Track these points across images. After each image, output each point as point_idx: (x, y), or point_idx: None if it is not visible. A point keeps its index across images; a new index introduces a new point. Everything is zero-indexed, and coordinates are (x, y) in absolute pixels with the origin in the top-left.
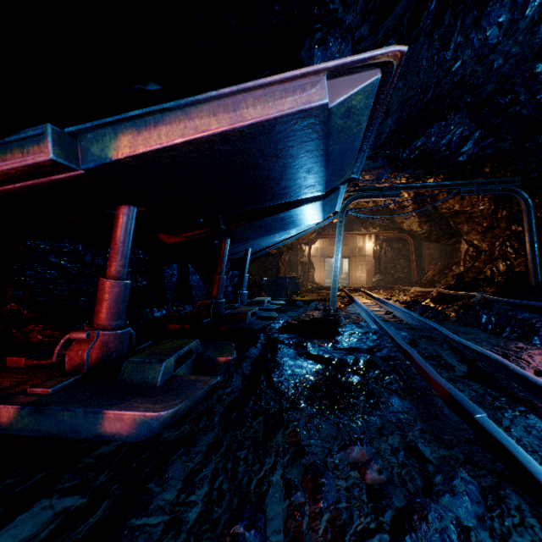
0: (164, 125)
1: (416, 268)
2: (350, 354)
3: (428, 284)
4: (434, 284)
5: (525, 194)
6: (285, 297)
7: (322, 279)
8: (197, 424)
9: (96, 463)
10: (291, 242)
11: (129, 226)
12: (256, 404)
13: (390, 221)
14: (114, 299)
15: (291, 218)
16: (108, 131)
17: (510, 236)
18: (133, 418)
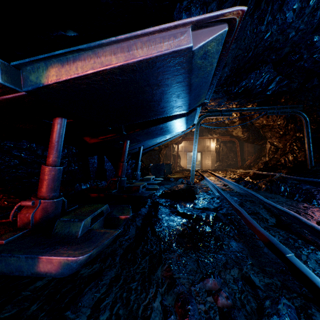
0: (80, 61)
1: (240, 158)
2: (203, 212)
3: (248, 167)
4: (251, 168)
5: (305, 114)
6: (163, 176)
7: (185, 164)
8: (104, 263)
9: (31, 295)
10: (167, 143)
11: (61, 131)
12: (144, 247)
13: (225, 130)
14: (51, 179)
15: (167, 127)
16: (41, 65)
17: (295, 140)
18: (59, 261)
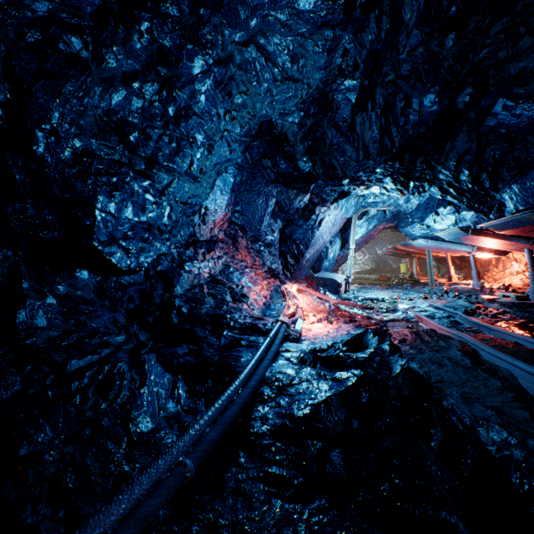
0: None
1: None
2: None
3: None
4: None
5: None
6: None
7: None
8: None
9: None
10: None
11: None
12: None
13: None
14: None
15: None
16: None
17: None
18: None
